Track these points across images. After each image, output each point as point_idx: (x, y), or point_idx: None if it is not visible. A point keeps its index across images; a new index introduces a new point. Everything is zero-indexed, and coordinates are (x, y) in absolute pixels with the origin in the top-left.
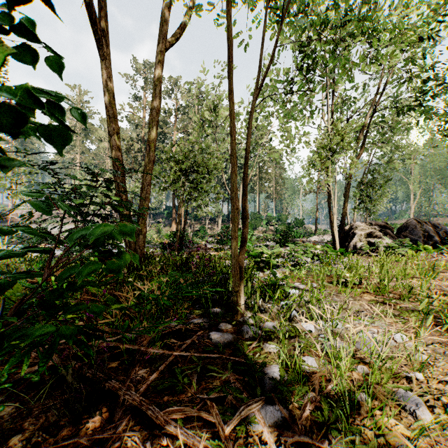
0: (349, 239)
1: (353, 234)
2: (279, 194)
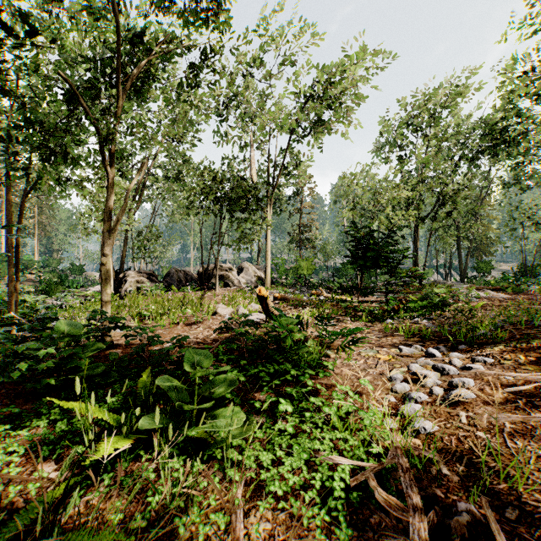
0: (123, 285)
1: (126, 281)
2: (46, 230)
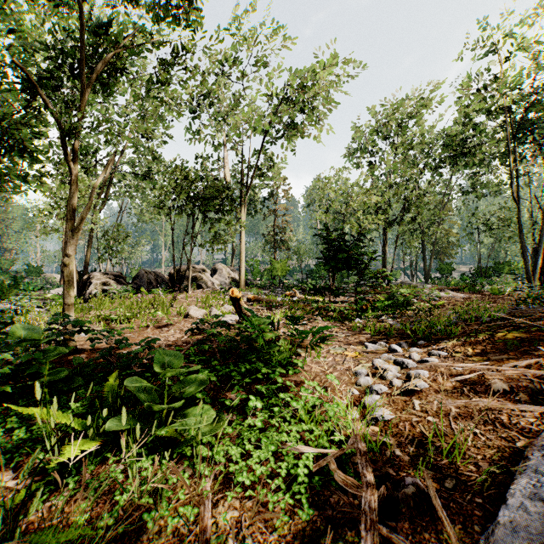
0: (87, 288)
1: (90, 284)
2: None
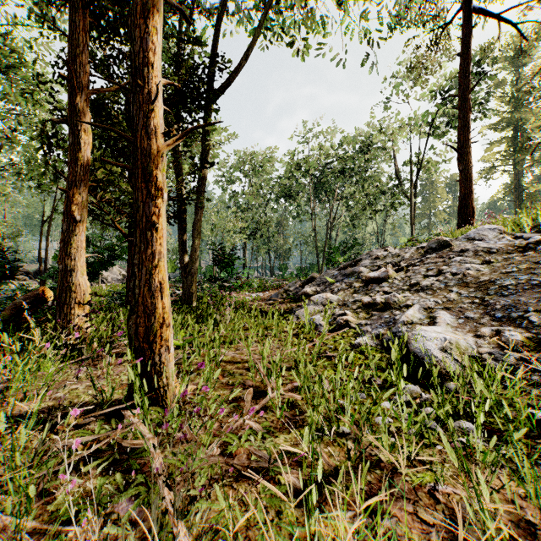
0: None
1: None
2: None
